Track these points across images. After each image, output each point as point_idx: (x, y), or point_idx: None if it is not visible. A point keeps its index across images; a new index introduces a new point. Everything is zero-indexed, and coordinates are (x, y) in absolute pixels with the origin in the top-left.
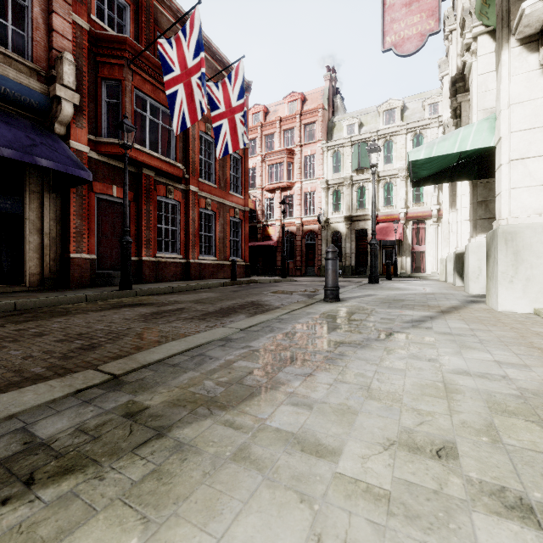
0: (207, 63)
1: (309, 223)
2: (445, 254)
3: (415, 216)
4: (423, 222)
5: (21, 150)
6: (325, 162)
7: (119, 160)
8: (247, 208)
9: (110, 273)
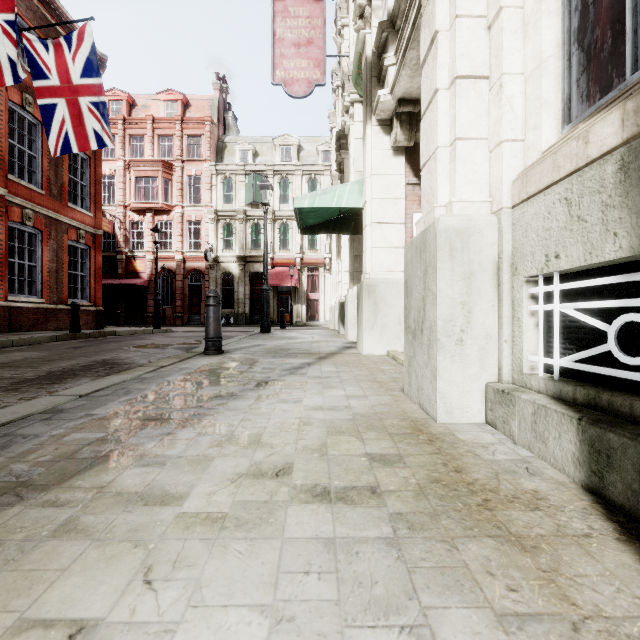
0: (25, 0)
1: (193, 260)
2: (334, 303)
3: (310, 263)
4: (318, 270)
5: None
6: (214, 188)
7: None
8: (99, 231)
9: None
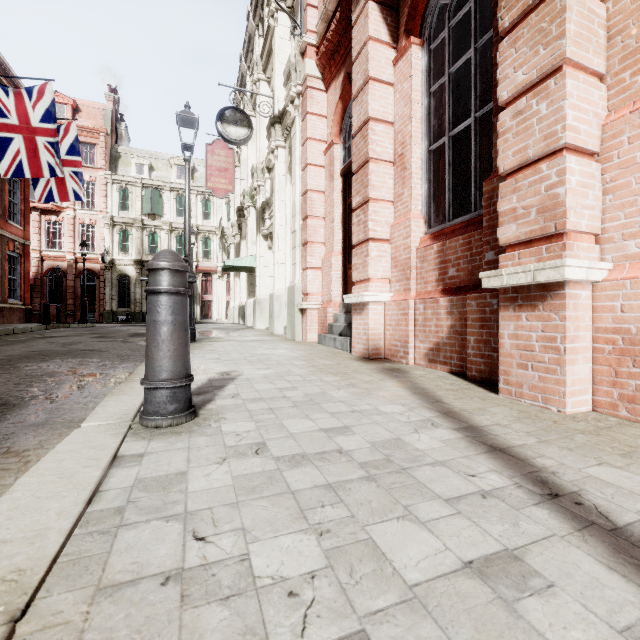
0: None
1: (86, 261)
2: (232, 305)
3: (204, 270)
4: (211, 276)
5: None
6: (109, 195)
7: None
8: (28, 241)
9: None
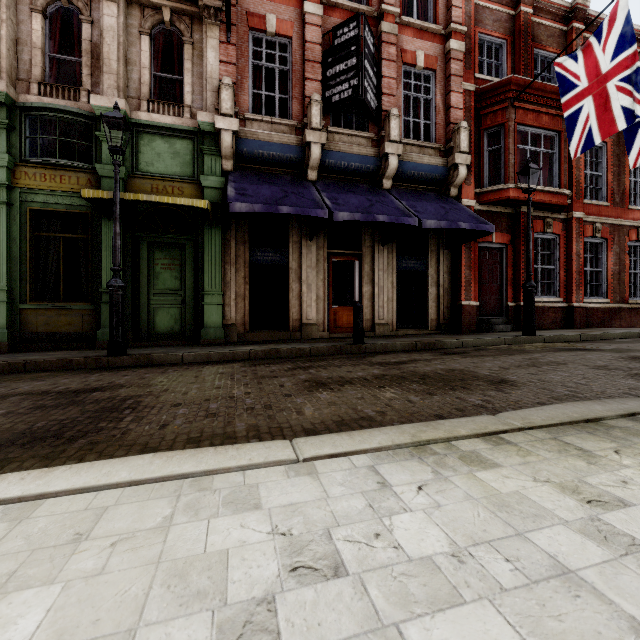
0: None
1: None
2: None
3: None
4: None
5: (442, 219)
6: None
7: (497, 205)
8: None
9: (490, 319)
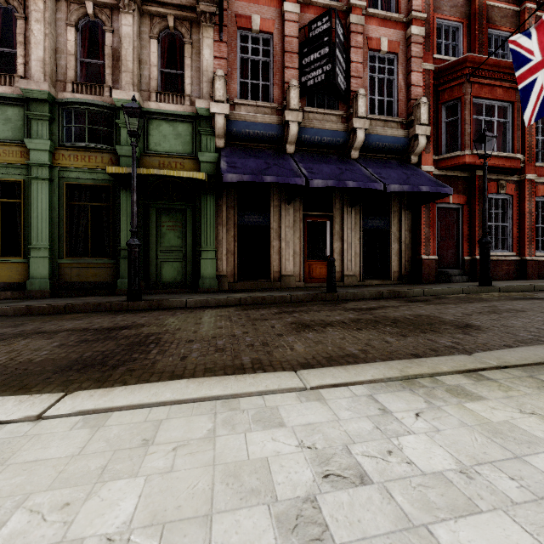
0: None
1: None
2: None
3: None
4: None
5: (405, 184)
6: None
7: (454, 170)
8: None
9: (447, 271)
